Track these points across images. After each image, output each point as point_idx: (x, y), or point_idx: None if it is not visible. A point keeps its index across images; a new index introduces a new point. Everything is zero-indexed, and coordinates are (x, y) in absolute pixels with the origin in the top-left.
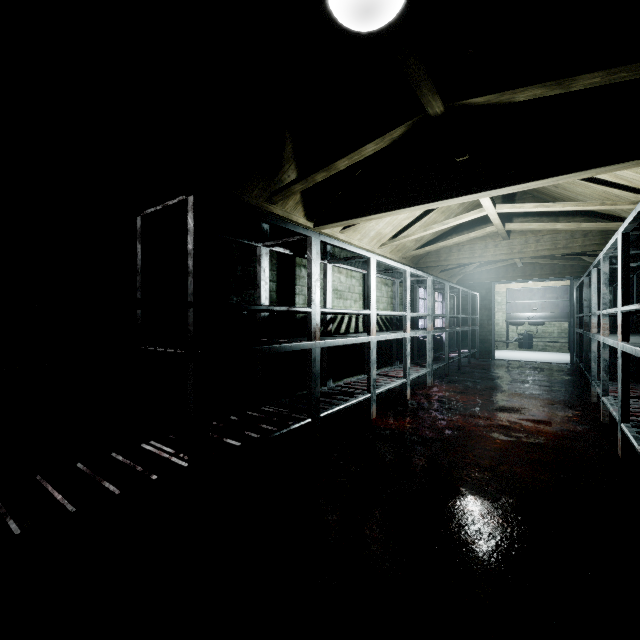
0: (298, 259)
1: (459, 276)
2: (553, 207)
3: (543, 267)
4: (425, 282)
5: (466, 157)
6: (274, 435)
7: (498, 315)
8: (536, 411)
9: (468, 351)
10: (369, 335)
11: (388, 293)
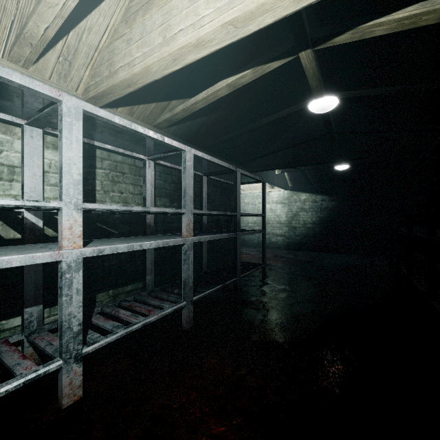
0: None
1: None
2: None
3: None
4: None
5: None
6: None
7: None
8: None
9: None
10: None
11: None
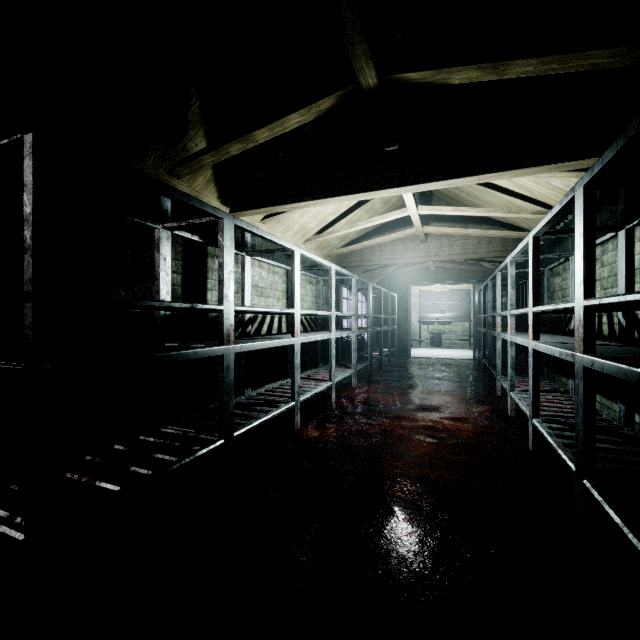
0: (211, 248)
1: (379, 277)
2: (468, 212)
3: (451, 271)
4: (349, 282)
5: (395, 147)
6: (172, 468)
7: (412, 315)
8: (454, 408)
9: (388, 350)
10: (293, 337)
11: (313, 292)
